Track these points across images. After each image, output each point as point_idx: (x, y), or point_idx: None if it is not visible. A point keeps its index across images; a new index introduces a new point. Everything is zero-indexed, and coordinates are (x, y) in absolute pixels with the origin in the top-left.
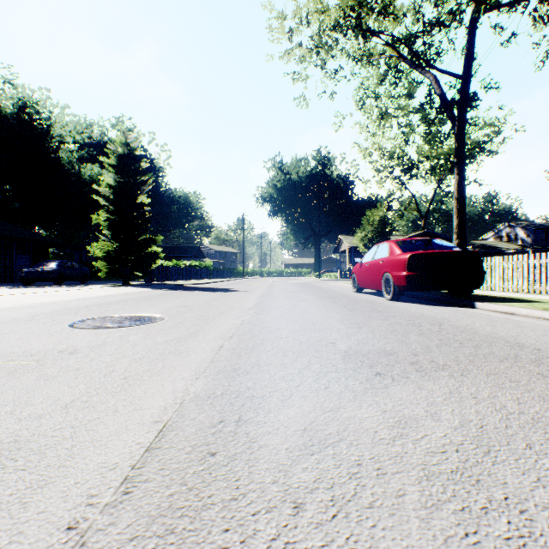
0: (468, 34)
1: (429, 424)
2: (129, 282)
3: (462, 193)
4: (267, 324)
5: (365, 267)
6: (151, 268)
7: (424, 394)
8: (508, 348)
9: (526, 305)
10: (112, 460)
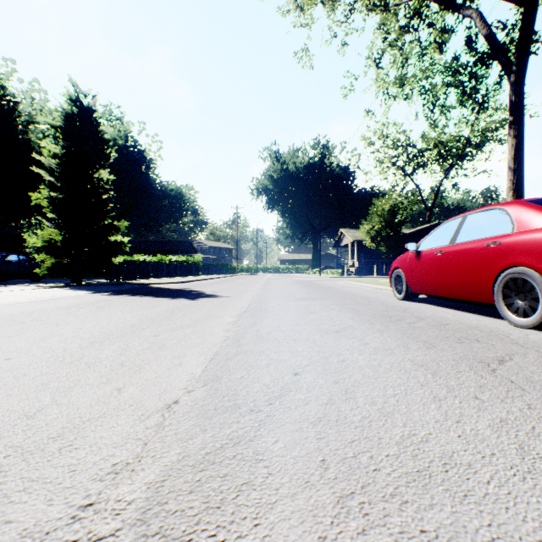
0: None
1: None
2: (79, 281)
3: (521, 162)
4: None
5: (434, 257)
6: (110, 263)
7: None
8: None
9: None
10: None
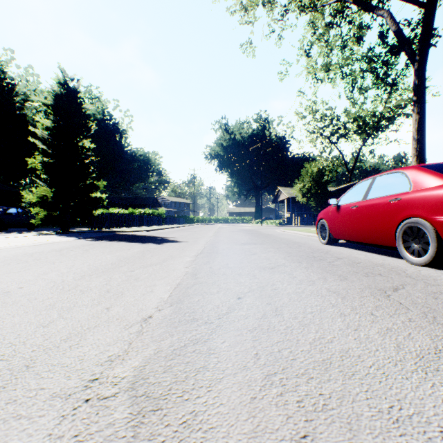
0: None
1: None
2: (66, 229)
3: (423, 133)
4: None
5: (350, 210)
6: (91, 215)
7: None
8: None
9: None
10: None
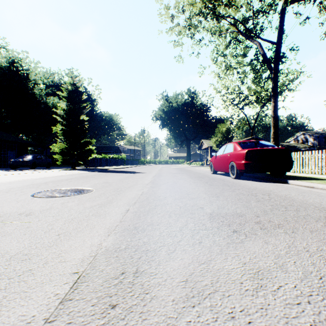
0: (280, 17)
1: (280, 275)
2: (75, 167)
3: (276, 113)
4: (158, 194)
5: (218, 158)
6: (88, 159)
7: (270, 248)
8: (318, 211)
9: (320, 182)
10: (31, 312)
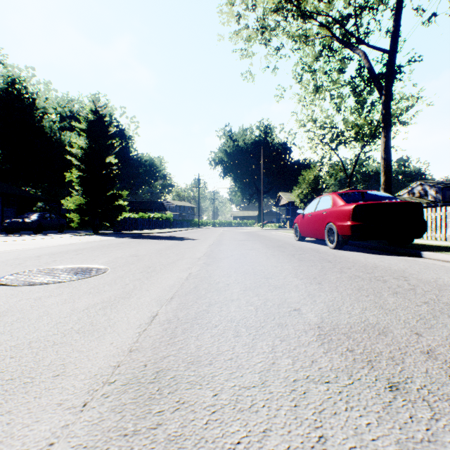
0: (395, 13)
1: None
2: (98, 231)
3: (389, 153)
4: (215, 279)
5: (308, 217)
6: (117, 219)
7: None
8: None
9: None
10: None
